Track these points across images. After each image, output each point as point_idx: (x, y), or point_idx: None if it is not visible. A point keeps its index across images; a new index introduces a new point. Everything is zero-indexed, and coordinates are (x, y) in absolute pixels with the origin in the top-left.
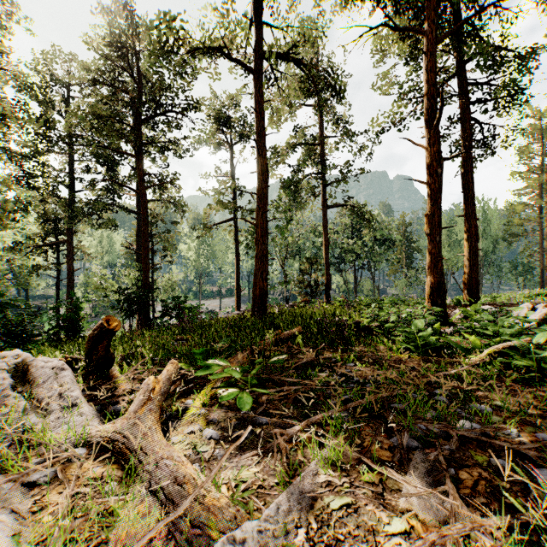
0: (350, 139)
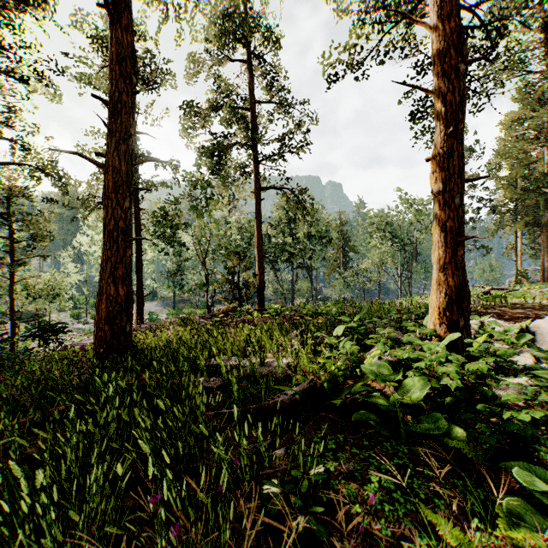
0: (288, 107)
